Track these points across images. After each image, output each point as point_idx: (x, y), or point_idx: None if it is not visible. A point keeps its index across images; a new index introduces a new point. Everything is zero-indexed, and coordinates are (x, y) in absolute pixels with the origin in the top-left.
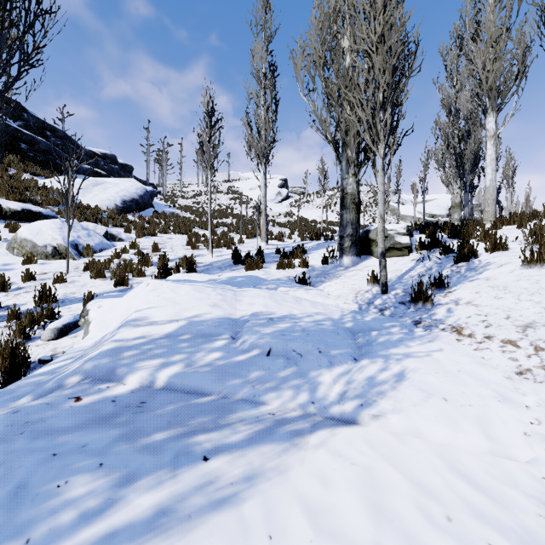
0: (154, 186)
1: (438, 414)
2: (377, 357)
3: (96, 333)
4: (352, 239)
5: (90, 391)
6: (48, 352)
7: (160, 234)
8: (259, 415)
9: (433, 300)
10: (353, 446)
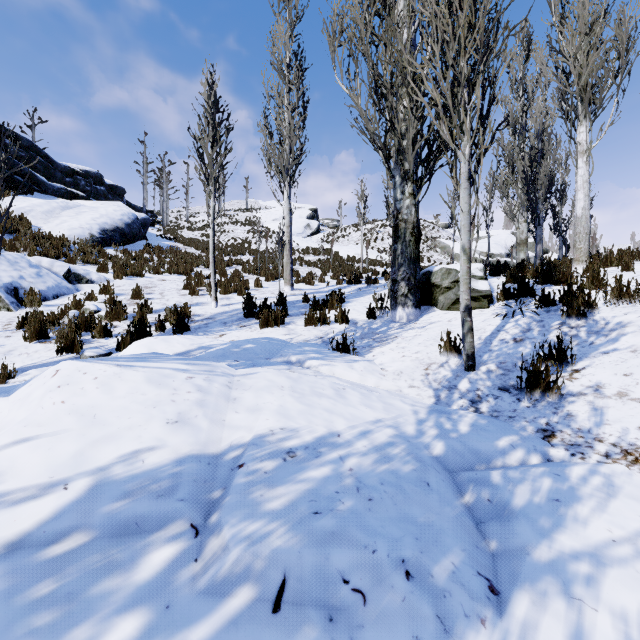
0: (153, 214)
1: None
2: (540, 575)
3: None
4: (409, 284)
5: None
6: None
7: (149, 274)
8: None
9: (560, 388)
10: None
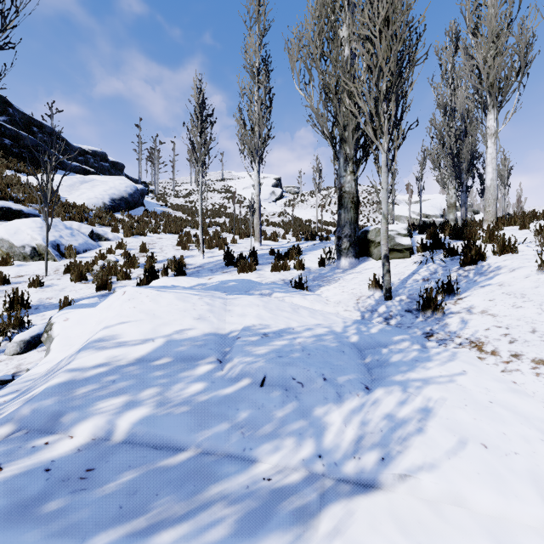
0: (146, 184)
1: (480, 469)
2: (393, 384)
3: (56, 354)
4: (350, 240)
5: (19, 452)
6: (11, 370)
7: (150, 234)
8: (249, 484)
9: (443, 308)
10: (380, 533)
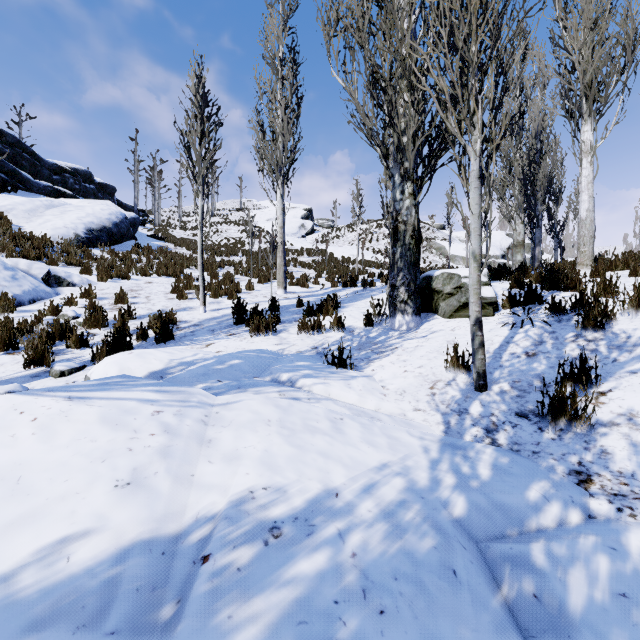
0: (145, 213)
1: None
2: None
3: None
4: (409, 290)
5: None
6: None
7: (136, 276)
8: None
9: (590, 418)
10: None
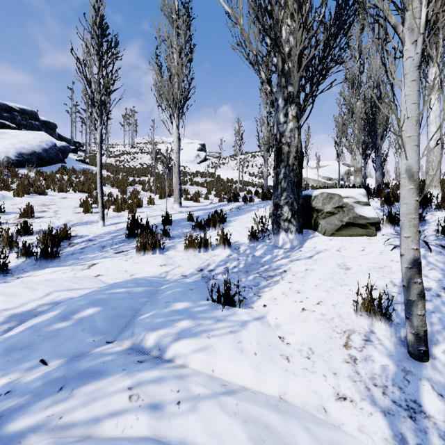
0: (80, 144)
1: None
2: None
3: None
4: (292, 209)
5: None
6: None
7: (54, 192)
8: None
9: None
10: None
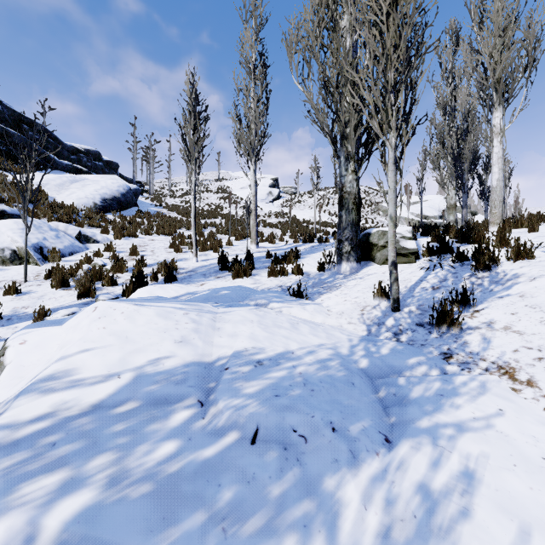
0: (141, 184)
1: None
2: (419, 434)
3: (1, 390)
4: (351, 243)
5: None
6: None
7: (142, 235)
8: None
9: (461, 323)
10: None
